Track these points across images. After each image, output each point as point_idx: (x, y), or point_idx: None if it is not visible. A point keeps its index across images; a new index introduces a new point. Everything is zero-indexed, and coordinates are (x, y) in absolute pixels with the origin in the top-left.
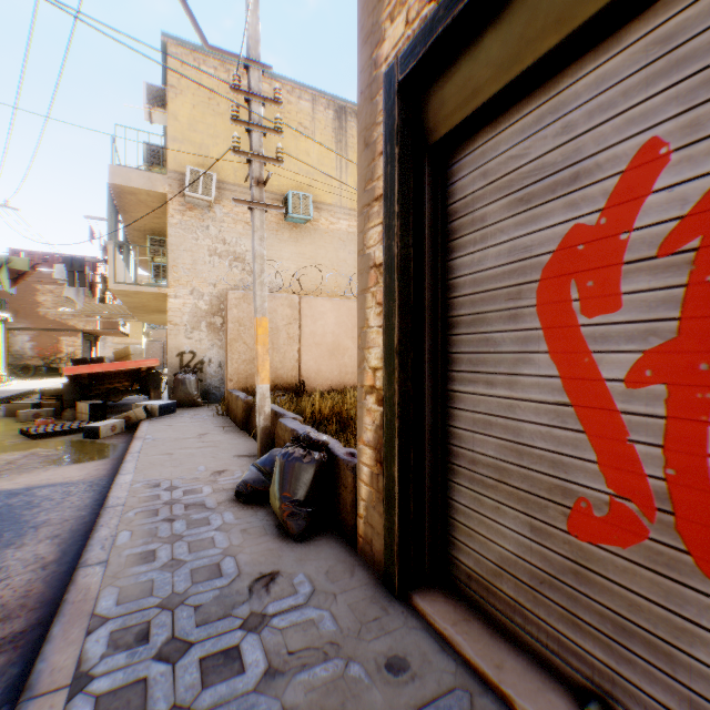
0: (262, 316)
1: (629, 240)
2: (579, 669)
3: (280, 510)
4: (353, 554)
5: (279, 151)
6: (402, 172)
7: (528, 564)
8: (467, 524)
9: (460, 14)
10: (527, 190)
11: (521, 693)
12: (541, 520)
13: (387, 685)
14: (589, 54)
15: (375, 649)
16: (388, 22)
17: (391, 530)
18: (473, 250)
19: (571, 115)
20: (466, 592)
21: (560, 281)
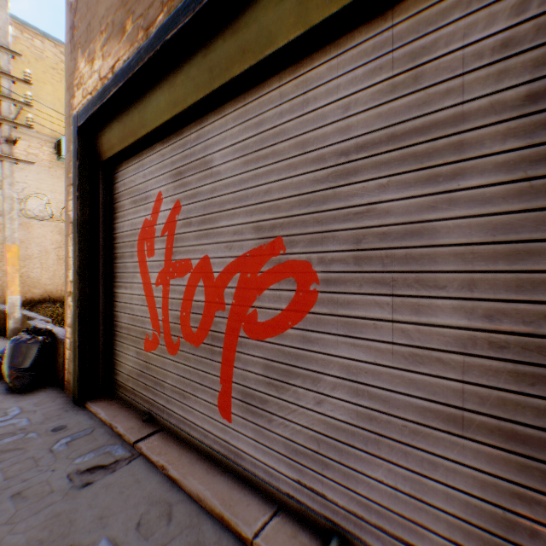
0: (13, 244)
1: (157, 228)
2: (147, 407)
3: (9, 376)
4: (62, 393)
5: (30, 120)
6: (82, 174)
7: (136, 369)
8: (119, 359)
9: (97, 111)
10: (136, 198)
11: (119, 422)
12: (139, 348)
13: (49, 435)
14: (149, 148)
15: (50, 426)
16: (77, 88)
17: (76, 370)
18: (121, 220)
19: (146, 171)
20: (118, 394)
21: (143, 241)
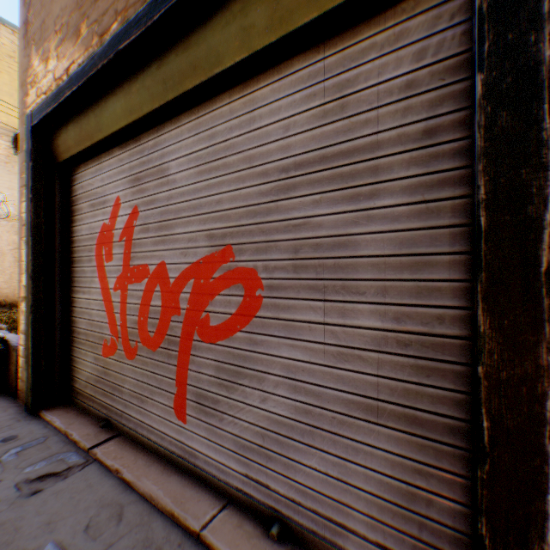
0: None
1: (115, 233)
2: (106, 413)
3: None
4: (15, 402)
5: None
6: (36, 176)
7: (94, 375)
8: (78, 366)
9: (52, 112)
10: (94, 201)
11: (75, 429)
12: (97, 354)
13: None
14: (108, 152)
15: None
16: (31, 86)
17: (30, 378)
18: (79, 224)
19: (104, 175)
20: (76, 402)
21: (102, 246)
